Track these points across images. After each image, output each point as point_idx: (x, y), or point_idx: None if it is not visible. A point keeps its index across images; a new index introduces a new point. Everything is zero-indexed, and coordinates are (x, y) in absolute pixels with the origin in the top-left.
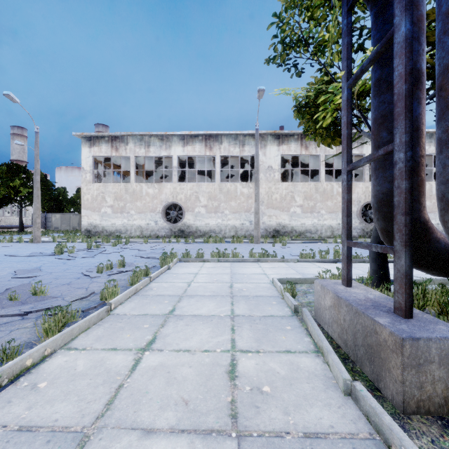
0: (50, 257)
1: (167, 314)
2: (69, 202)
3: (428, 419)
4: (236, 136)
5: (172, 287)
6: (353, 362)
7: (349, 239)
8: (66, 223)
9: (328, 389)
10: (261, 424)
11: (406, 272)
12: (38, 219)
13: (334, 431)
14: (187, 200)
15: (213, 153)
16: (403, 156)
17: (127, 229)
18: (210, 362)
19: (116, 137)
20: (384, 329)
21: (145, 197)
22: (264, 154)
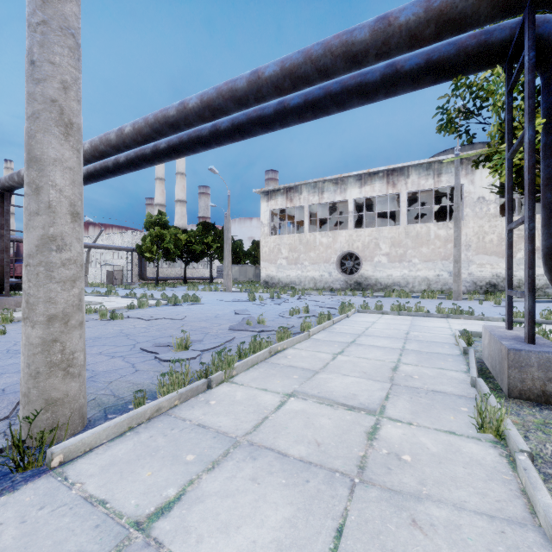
0: (248, 303)
1: (349, 342)
2: (245, 254)
3: (527, 402)
4: (428, 165)
5: (352, 329)
6: (495, 379)
7: (509, 289)
8: (243, 275)
9: (461, 383)
10: (407, 384)
11: (529, 310)
12: (229, 272)
13: (451, 393)
14: (365, 248)
15: (397, 190)
16: (527, 226)
17: (301, 280)
18: (380, 364)
19: (291, 188)
20: (503, 346)
21: (319, 247)
22: (472, 182)
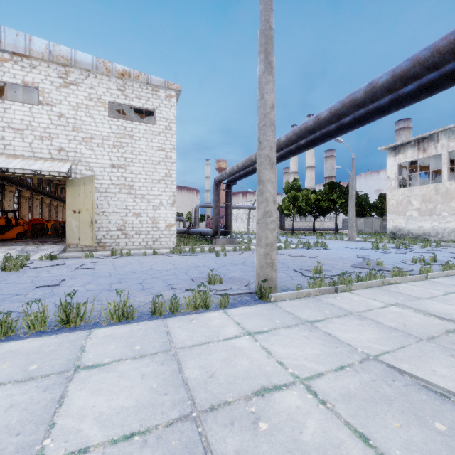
0: (370, 251)
1: None
2: (371, 207)
3: None
4: None
5: None
6: None
7: None
8: (369, 226)
9: None
10: None
11: None
12: (353, 224)
13: None
14: None
15: None
16: None
17: (437, 232)
18: None
19: (423, 138)
20: None
21: None
22: None
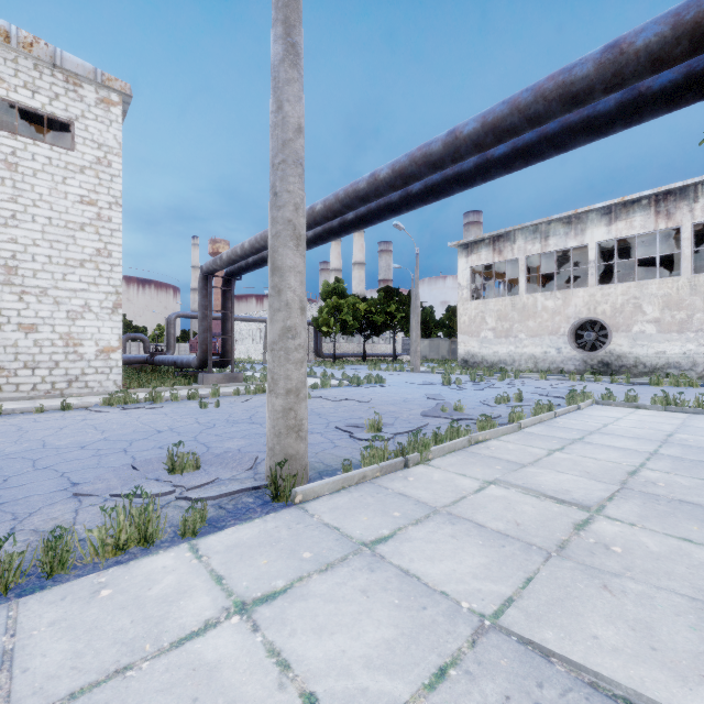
0: (441, 387)
1: (575, 439)
2: (437, 325)
3: None
4: None
5: (582, 425)
6: None
7: None
8: (435, 351)
9: None
10: (644, 490)
11: None
12: (418, 348)
13: None
14: (616, 312)
15: (674, 222)
16: None
17: (514, 359)
18: (612, 466)
19: (499, 237)
20: None
21: (541, 313)
22: None
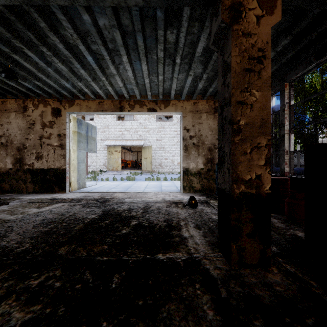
0: None
1: None
2: None
3: None
4: None
5: None
6: None
7: None
8: None
9: None
10: None
11: None
12: None
13: None
14: None
15: None
16: None
17: None
18: None
19: None
20: None
21: None
22: None
